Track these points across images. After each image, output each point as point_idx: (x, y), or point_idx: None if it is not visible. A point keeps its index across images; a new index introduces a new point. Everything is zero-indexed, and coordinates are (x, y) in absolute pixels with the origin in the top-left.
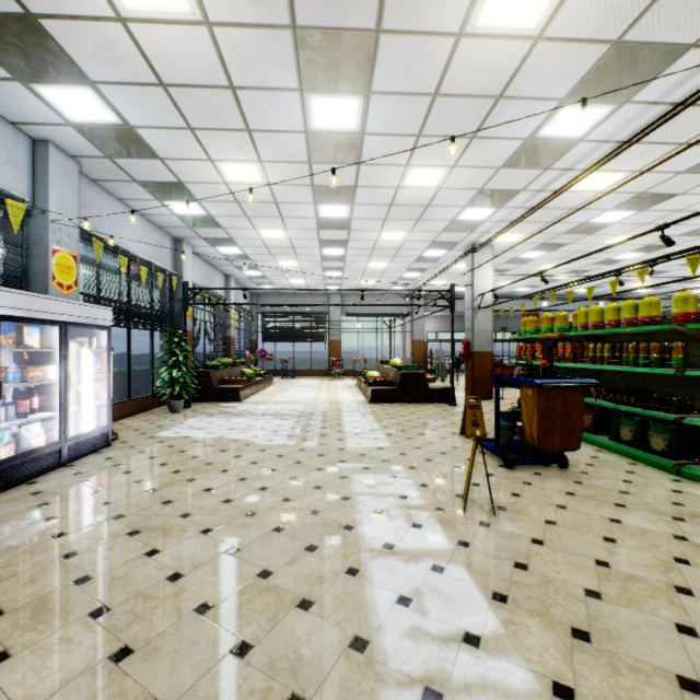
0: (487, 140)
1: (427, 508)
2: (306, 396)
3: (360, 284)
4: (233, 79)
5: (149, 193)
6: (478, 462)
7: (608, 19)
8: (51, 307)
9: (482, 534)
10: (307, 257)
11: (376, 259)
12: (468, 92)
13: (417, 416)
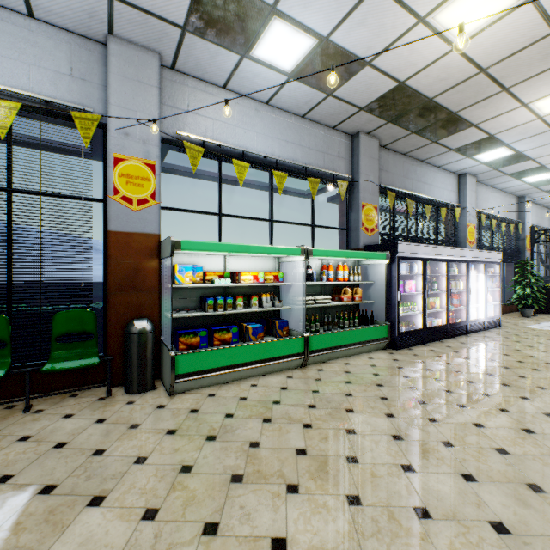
0: None
1: None
2: None
3: None
4: None
5: (512, 177)
6: None
7: None
8: (482, 255)
9: None
10: None
11: None
12: None
13: None
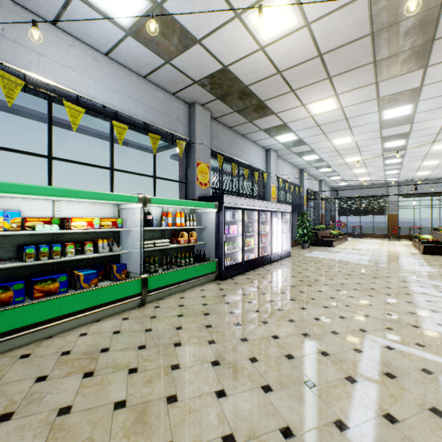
0: None
1: None
2: (373, 247)
3: (415, 175)
4: (347, 117)
5: (297, 155)
6: None
7: None
8: (280, 207)
9: None
10: (373, 166)
11: (429, 160)
12: None
13: None
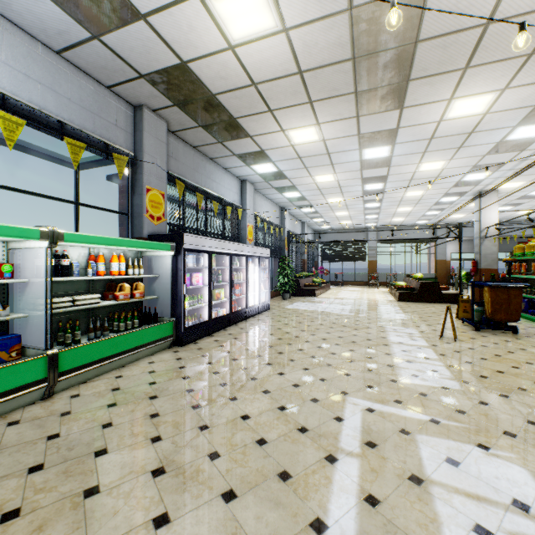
0: (470, 147)
1: (421, 337)
2: (354, 296)
3: (391, 221)
4: (329, 151)
5: (277, 191)
6: (459, 328)
7: (526, 101)
8: (257, 251)
9: (445, 344)
10: (354, 209)
11: (403, 206)
12: (451, 134)
13: (429, 309)
